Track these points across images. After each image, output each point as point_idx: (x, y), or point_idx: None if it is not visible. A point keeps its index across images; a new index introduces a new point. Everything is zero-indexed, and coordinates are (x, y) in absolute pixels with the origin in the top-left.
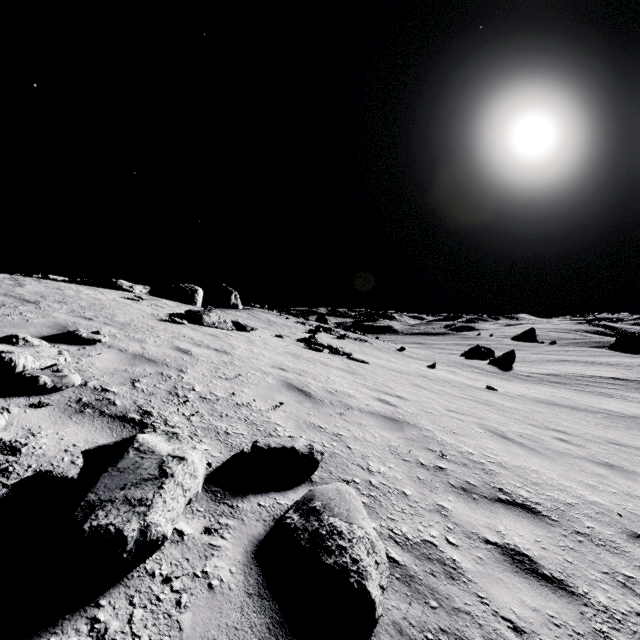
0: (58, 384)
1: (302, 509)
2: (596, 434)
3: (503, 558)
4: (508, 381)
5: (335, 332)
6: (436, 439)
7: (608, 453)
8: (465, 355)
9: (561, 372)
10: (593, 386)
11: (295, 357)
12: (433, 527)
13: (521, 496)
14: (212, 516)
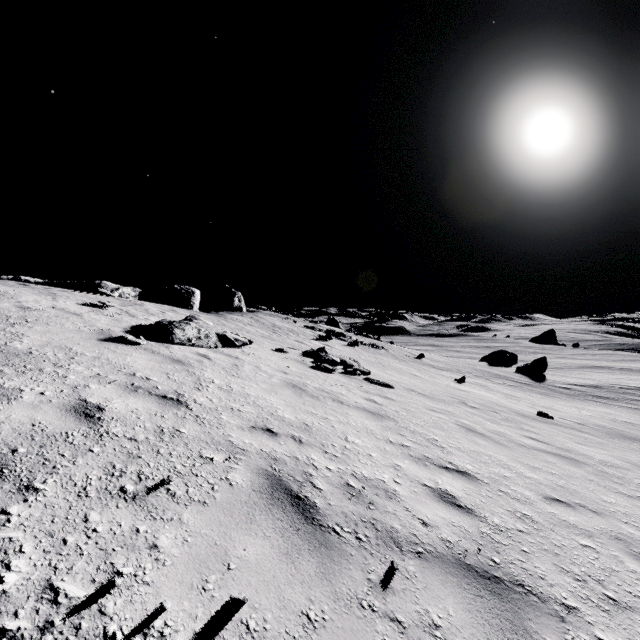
0: None
1: None
2: None
3: None
4: (550, 397)
5: (347, 338)
6: None
7: None
8: (486, 360)
9: (601, 383)
10: None
11: (296, 392)
12: None
13: None
14: None
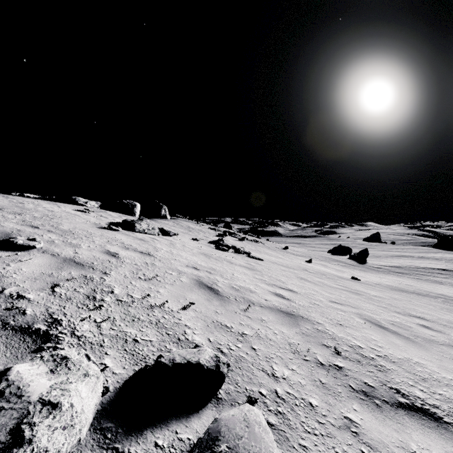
0: None
1: None
2: (447, 319)
3: None
4: (365, 272)
5: (237, 235)
6: (328, 333)
7: None
8: (331, 252)
9: (402, 265)
10: (427, 275)
11: (207, 257)
12: None
13: (418, 398)
14: None
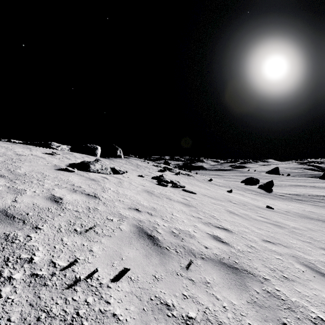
0: None
1: None
2: None
3: None
4: (274, 200)
5: (174, 170)
6: (281, 298)
7: None
8: (243, 182)
9: (300, 193)
10: (322, 202)
11: (149, 194)
12: None
13: None
14: None
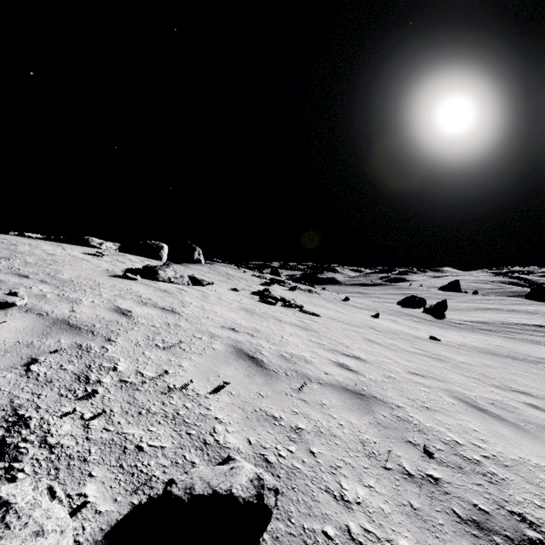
0: None
1: None
2: None
3: None
4: (445, 329)
5: (287, 284)
6: (412, 422)
7: None
8: (401, 304)
9: (489, 320)
10: (521, 333)
11: (248, 313)
12: None
13: None
14: None
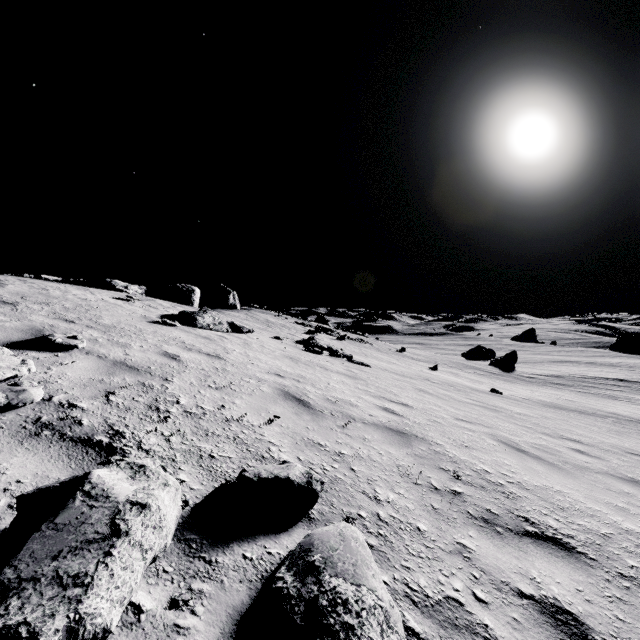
0: (13, 401)
1: (297, 565)
2: (612, 443)
3: (544, 619)
4: (511, 383)
5: (335, 333)
6: (448, 455)
7: (629, 466)
8: (466, 356)
9: (564, 373)
10: (597, 388)
11: (293, 361)
12: (456, 576)
13: (550, 527)
14: (182, 579)
